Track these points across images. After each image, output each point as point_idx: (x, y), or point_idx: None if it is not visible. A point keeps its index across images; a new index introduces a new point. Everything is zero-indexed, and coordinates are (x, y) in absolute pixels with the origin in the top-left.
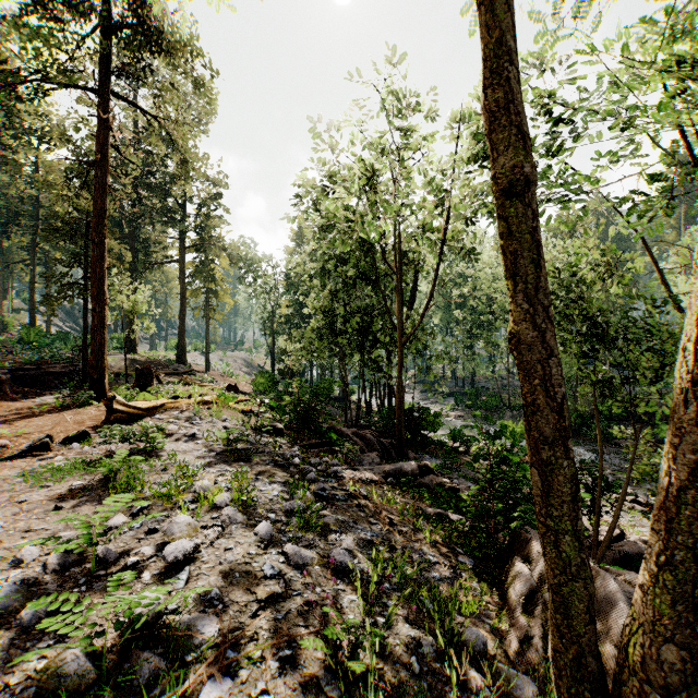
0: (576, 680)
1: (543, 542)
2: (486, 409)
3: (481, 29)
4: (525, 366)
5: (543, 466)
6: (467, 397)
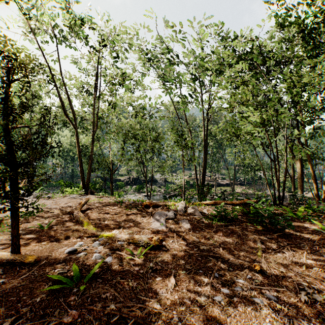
0: (83, 184)
1: (81, 176)
2: (55, 186)
3: (76, 137)
4: (80, 164)
5: (81, 171)
6: (44, 183)
